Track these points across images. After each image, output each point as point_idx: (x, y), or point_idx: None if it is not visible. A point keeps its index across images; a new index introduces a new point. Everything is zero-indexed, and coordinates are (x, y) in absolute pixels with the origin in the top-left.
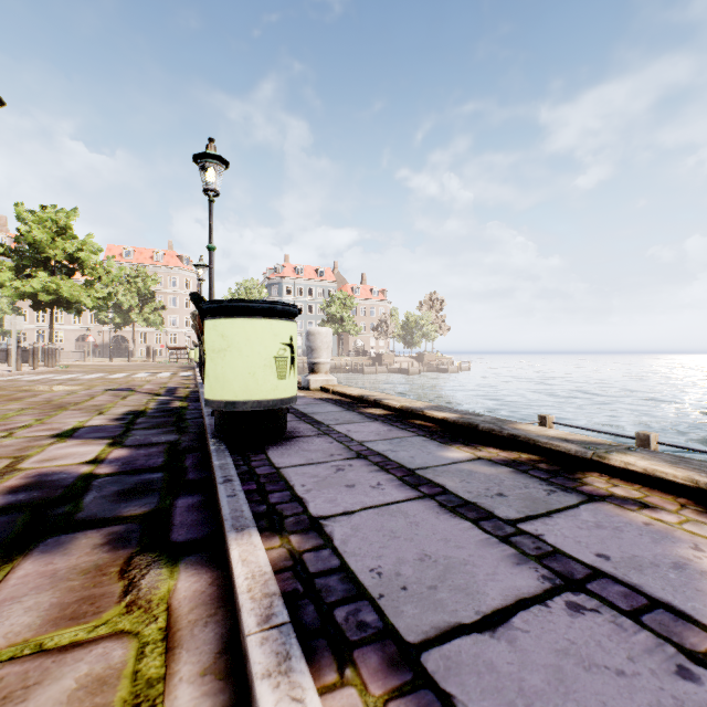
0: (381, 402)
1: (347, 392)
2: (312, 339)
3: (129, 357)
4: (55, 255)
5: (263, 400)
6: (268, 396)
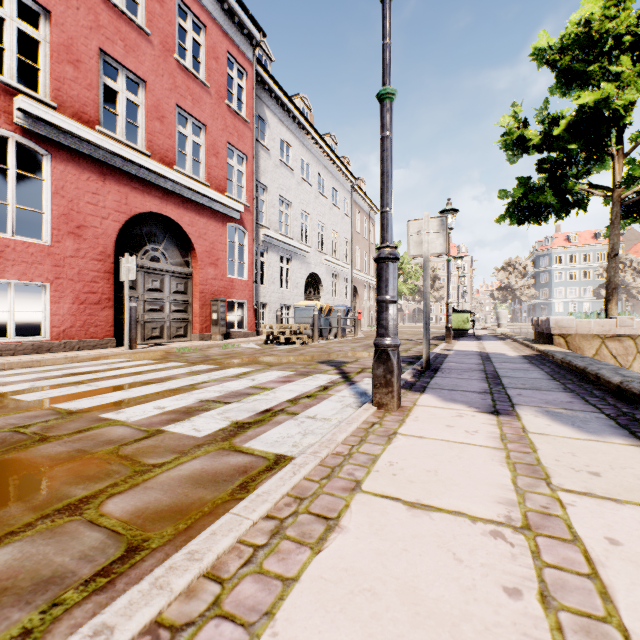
0: (505, 335)
1: (503, 333)
2: (497, 314)
3: None
4: None
5: (460, 329)
6: (462, 328)
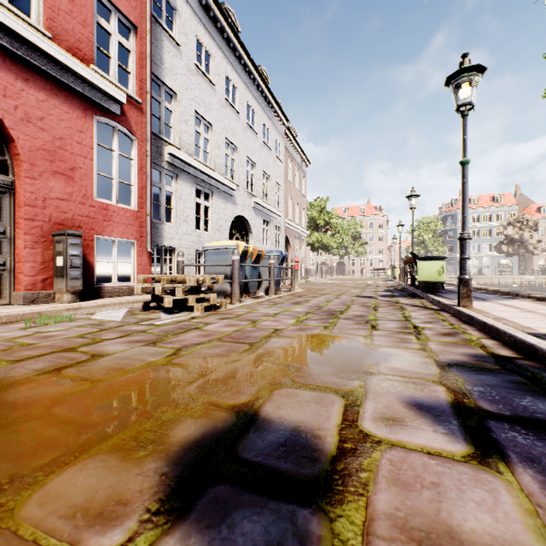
0: (486, 289)
1: (475, 287)
2: None
3: (352, 274)
4: (319, 223)
5: (434, 281)
6: (435, 280)
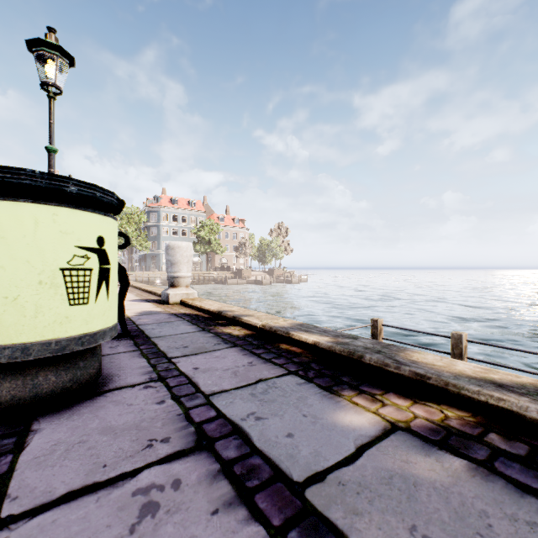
0: (240, 319)
1: (205, 307)
2: (171, 253)
3: None
4: None
5: (36, 342)
6: (49, 334)
